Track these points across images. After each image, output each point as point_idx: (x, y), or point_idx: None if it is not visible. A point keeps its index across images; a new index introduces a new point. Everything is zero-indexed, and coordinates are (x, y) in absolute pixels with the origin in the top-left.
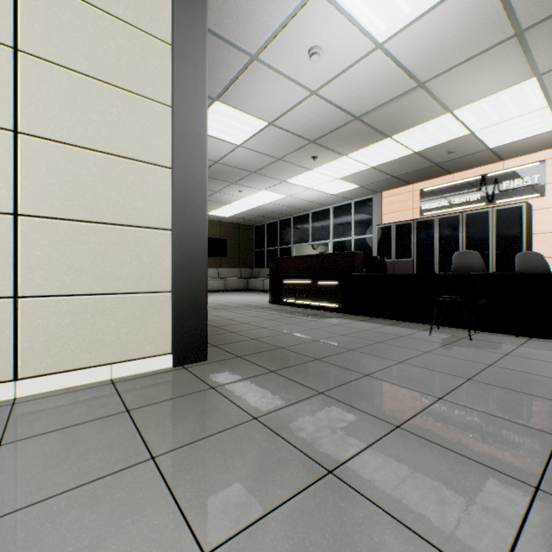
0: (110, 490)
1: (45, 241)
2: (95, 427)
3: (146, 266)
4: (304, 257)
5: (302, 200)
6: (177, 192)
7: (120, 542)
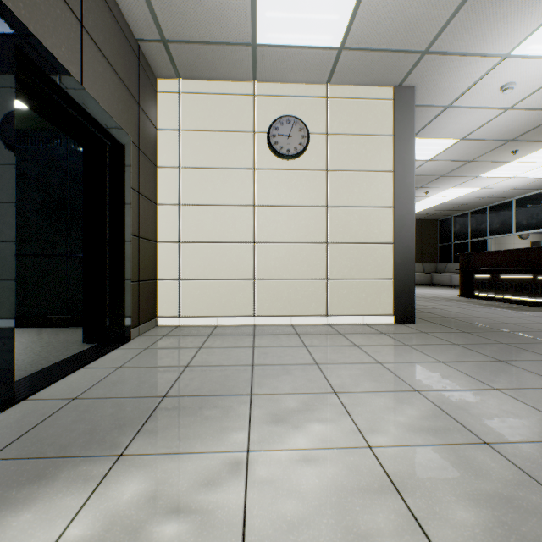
0: (395, 347)
1: (337, 254)
2: (372, 335)
3: (379, 265)
4: (501, 252)
5: (500, 189)
6: (396, 221)
7: (407, 355)
